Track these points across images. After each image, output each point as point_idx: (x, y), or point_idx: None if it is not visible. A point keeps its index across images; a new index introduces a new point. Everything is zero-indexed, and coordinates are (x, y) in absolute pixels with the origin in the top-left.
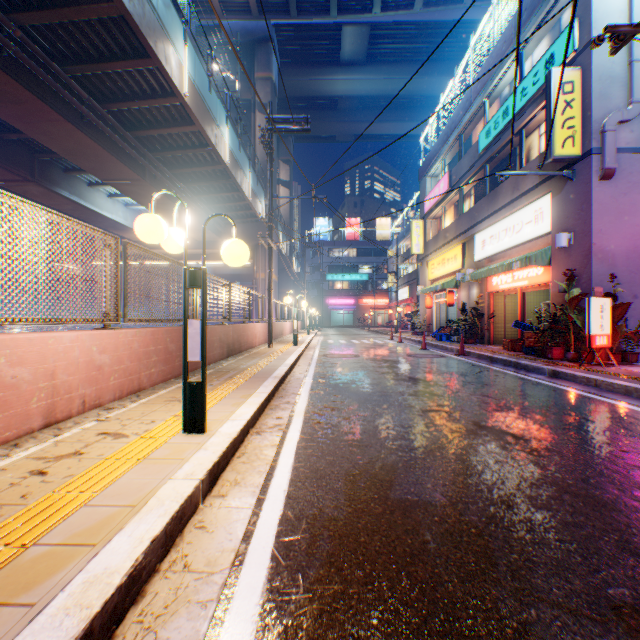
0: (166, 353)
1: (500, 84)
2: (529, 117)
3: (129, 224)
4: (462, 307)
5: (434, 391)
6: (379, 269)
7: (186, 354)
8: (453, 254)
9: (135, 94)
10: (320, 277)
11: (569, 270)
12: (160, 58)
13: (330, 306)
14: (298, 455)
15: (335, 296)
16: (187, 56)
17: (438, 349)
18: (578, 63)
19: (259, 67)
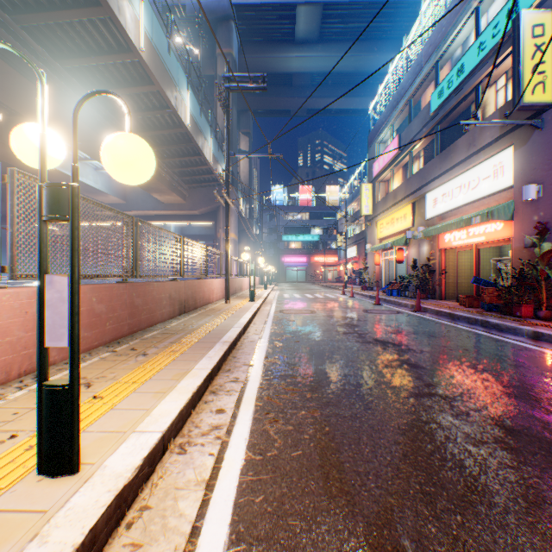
0: (90, 316)
1: (453, 45)
2: (487, 71)
3: (99, 187)
4: (413, 263)
5: (411, 360)
6: (330, 230)
7: (42, 335)
8: (402, 213)
9: (91, 50)
10: (276, 238)
11: (541, 223)
12: (112, 6)
13: (285, 264)
14: (238, 515)
15: (290, 255)
16: (143, 11)
17: (391, 304)
18: (548, 5)
19: (220, 44)
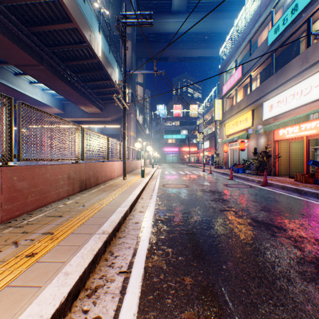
0: None
1: None
2: None
3: (45, 102)
4: (254, 151)
5: None
6: (193, 130)
7: None
8: (244, 117)
9: None
10: (160, 136)
11: None
12: None
13: (165, 152)
14: None
15: (168, 146)
16: None
17: (241, 179)
18: None
19: None
